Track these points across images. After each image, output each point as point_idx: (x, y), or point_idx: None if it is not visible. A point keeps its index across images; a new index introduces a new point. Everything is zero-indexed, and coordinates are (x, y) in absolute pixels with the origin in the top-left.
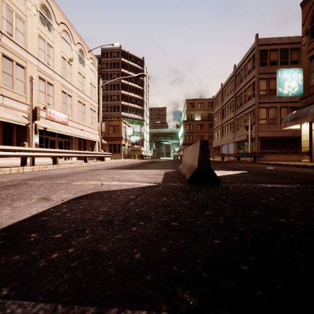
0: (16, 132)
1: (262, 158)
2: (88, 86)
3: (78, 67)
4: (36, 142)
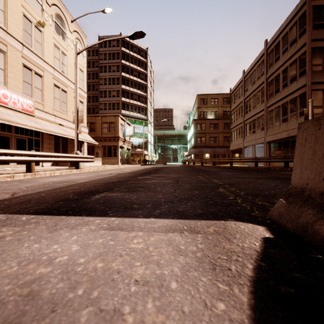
0: None
1: None
2: (71, 67)
3: (55, 39)
4: None
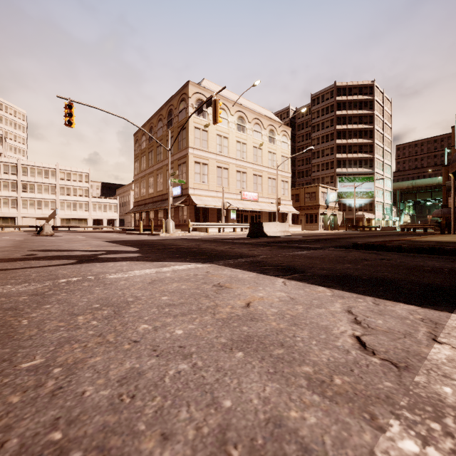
0: None
1: None
2: (279, 159)
3: (268, 147)
4: (234, 217)
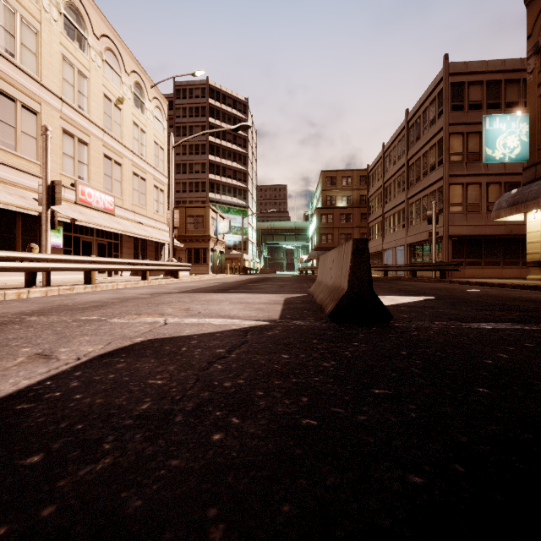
0: (22, 226)
1: (455, 273)
2: (151, 146)
3: (133, 114)
4: (57, 244)
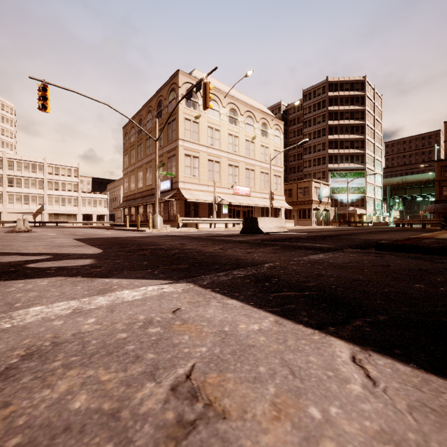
0: None
1: None
2: (272, 154)
3: (261, 141)
4: (226, 212)
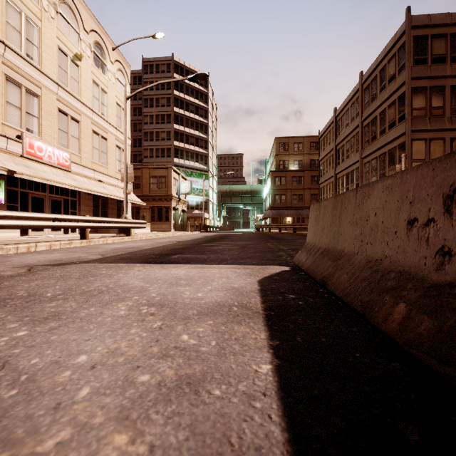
0: None
1: None
2: (113, 107)
3: (93, 73)
4: None
